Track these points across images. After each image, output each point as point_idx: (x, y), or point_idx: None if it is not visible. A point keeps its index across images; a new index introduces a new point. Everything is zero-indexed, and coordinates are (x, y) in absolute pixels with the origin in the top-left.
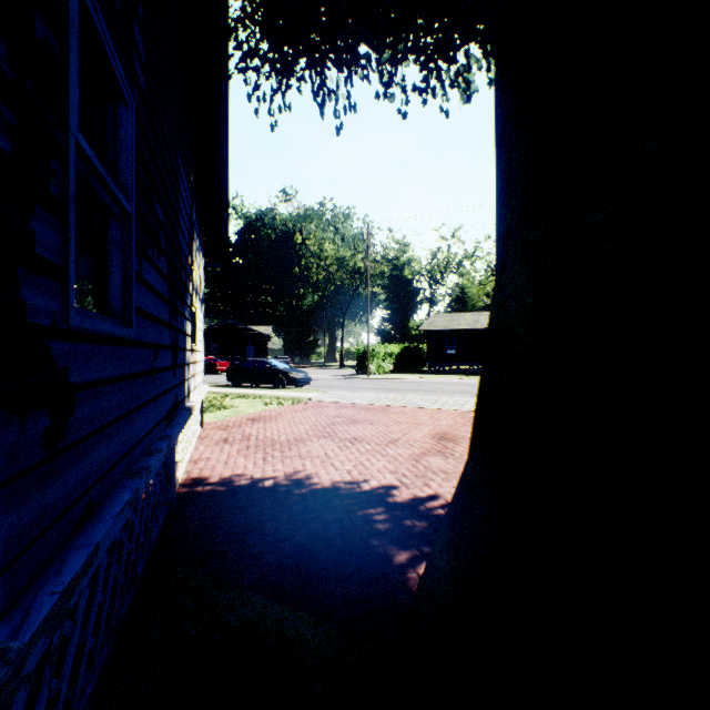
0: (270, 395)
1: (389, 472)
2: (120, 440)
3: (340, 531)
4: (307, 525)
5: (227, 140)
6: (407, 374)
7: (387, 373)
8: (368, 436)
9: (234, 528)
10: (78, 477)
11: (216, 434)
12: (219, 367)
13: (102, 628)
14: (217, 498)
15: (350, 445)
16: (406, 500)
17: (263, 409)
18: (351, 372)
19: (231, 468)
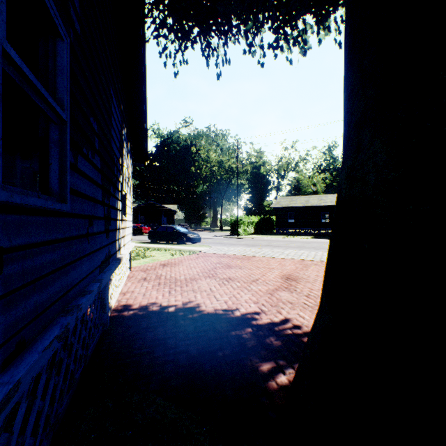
0: (175, 249)
1: (253, 302)
2: (55, 288)
3: (219, 347)
4: (197, 341)
5: (145, 81)
6: (263, 235)
7: (250, 234)
8: (238, 277)
9: (146, 343)
10: (6, 323)
11: (139, 274)
12: (144, 231)
13: (41, 429)
14: (137, 320)
15: (226, 283)
16: (265, 324)
17: (170, 258)
18: (227, 233)
19: (147, 298)
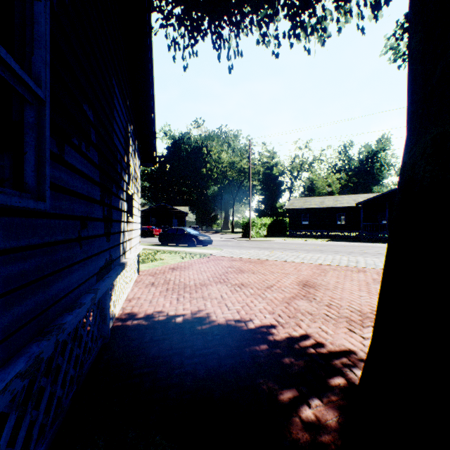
0: (185, 251)
1: (268, 312)
2: (25, 306)
3: (231, 367)
4: (206, 360)
5: (153, 74)
6: (275, 237)
7: (262, 237)
8: (251, 282)
9: (149, 360)
10: None
11: (147, 279)
12: (154, 233)
13: None
14: (140, 332)
15: (238, 289)
16: (283, 339)
17: (180, 261)
18: (238, 236)
19: (153, 306)
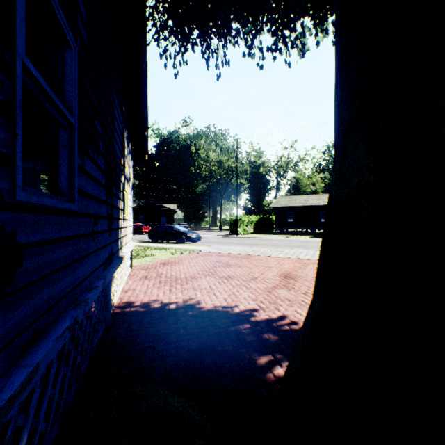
0: (175, 248)
1: (252, 299)
2: (65, 282)
3: (219, 341)
4: (197, 336)
5: (147, 83)
6: (262, 234)
7: (249, 234)
8: (238, 275)
9: (149, 338)
10: (25, 312)
11: (140, 273)
12: (143, 230)
13: (52, 414)
14: (139, 317)
15: (225, 281)
16: (263, 320)
17: (170, 257)
18: (226, 233)
19: (148, 296)
